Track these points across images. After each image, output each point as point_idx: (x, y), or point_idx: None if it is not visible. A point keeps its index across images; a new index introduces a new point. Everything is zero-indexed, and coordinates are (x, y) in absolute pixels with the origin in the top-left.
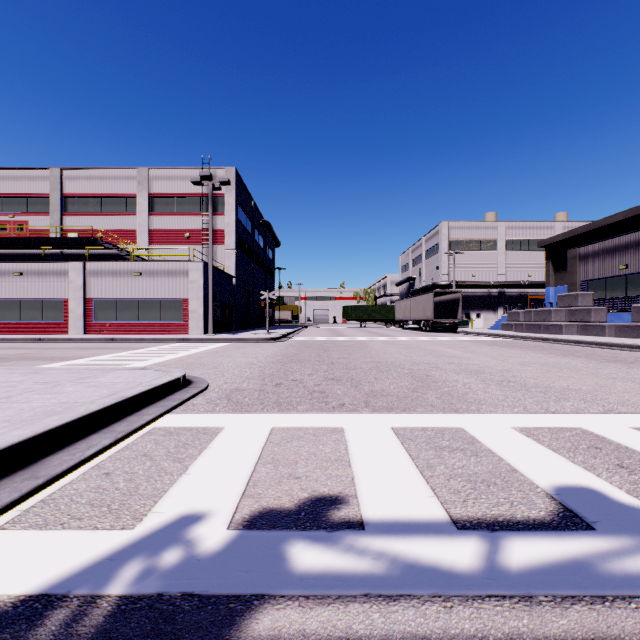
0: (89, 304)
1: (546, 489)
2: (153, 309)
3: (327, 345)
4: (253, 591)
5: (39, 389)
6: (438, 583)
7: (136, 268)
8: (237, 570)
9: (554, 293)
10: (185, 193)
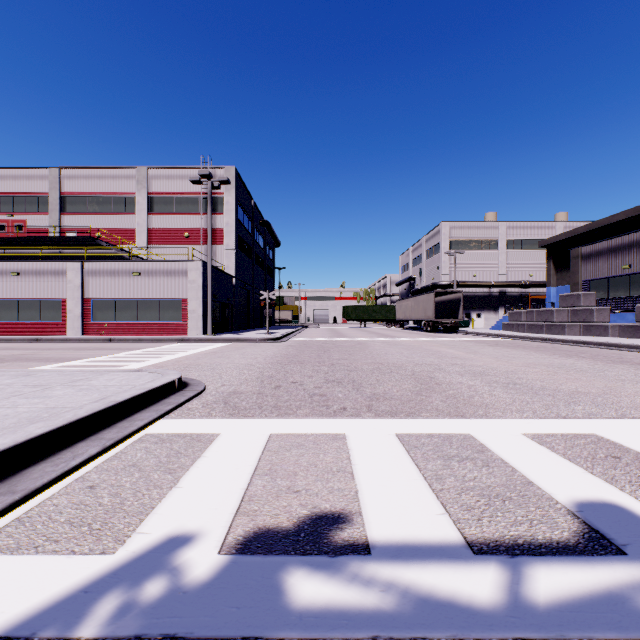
0: (87, 304)
1: (567, 505)
2: (152, 309)
3: (327, 345)
4: (245, 633)
5: (27, 393)
6: (456, 622)
7: (135, 268)
8: (227, 605)
9: (555, 293)
10: (184, 192)
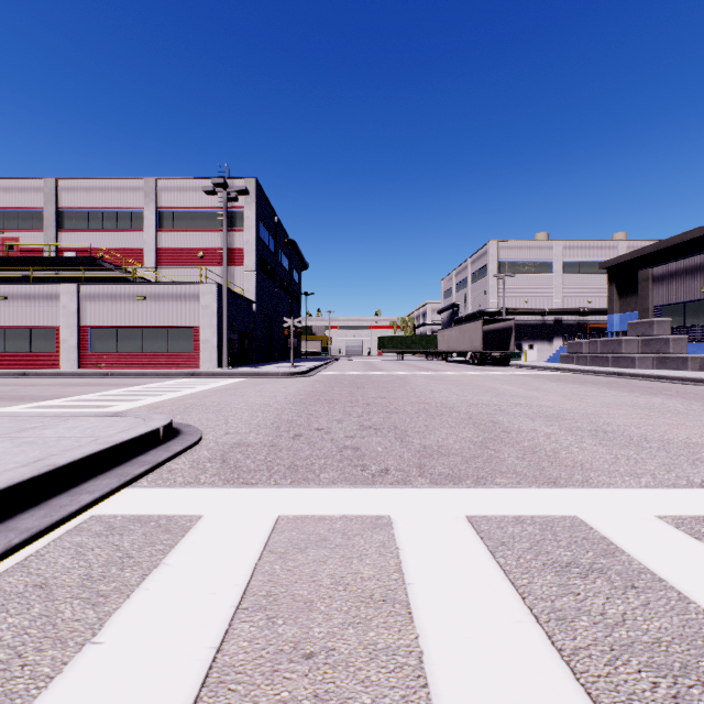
0: (85, 333)
1: None
2: (159, 339)
3: (361, 381)
4: None
5: None
6: None
7: (139, 291)
8: None
9: (618, 321)
10: (198, 206)
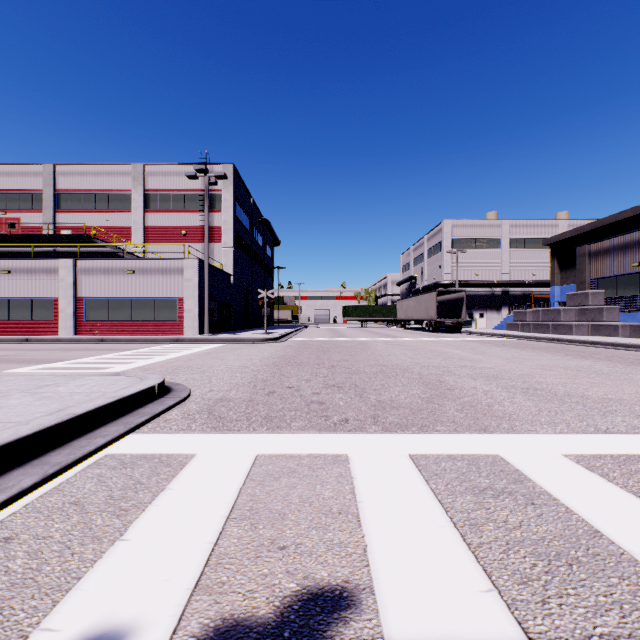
0: (80, 303)
1: None
2: (146, 308)
3: (327, 346)
4: None
5: None
6: None
7: (129, 266)
8: None
9: (560, 292)
10: (181, 189)
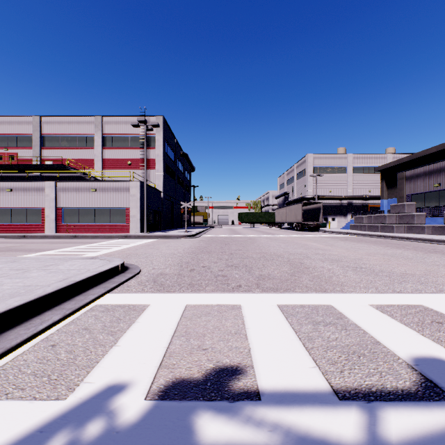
0: (59, 211)
1: (406, 360)
2: (105, 215)
3: (227, 240)
4: None
5: (12, 274)
6: None
7: (93, 186)
8: (150, 443)
9: (387, 203)
10: (128, 133)
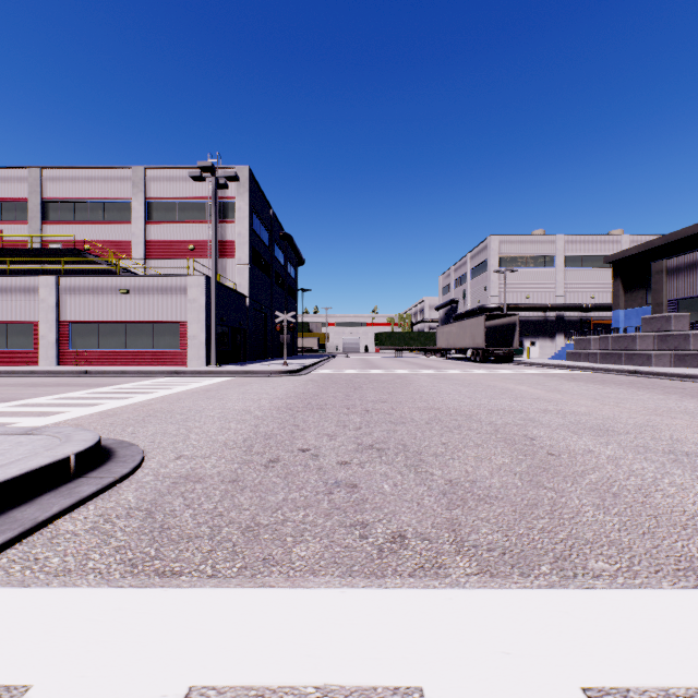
0: (64, 328)
1: None
2: (143, 334)
3: (359, 380)
4: None
5: None
6: None
7: (122, 284)
8: None
9: (624, 317)
10: (189, 197)
